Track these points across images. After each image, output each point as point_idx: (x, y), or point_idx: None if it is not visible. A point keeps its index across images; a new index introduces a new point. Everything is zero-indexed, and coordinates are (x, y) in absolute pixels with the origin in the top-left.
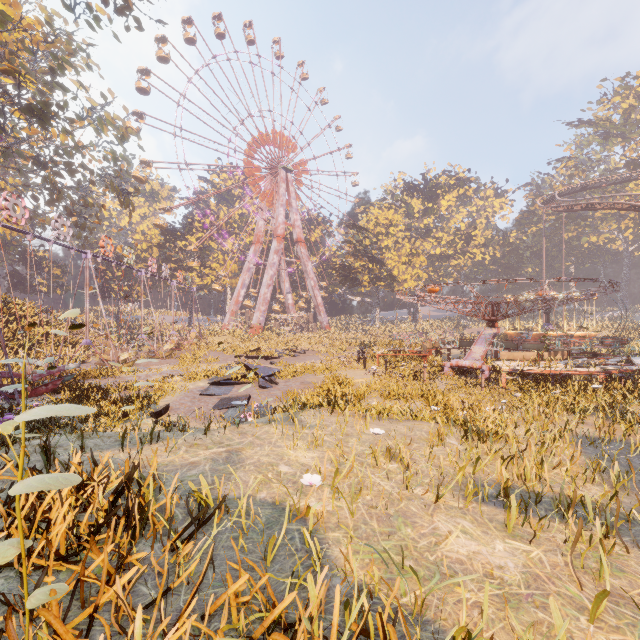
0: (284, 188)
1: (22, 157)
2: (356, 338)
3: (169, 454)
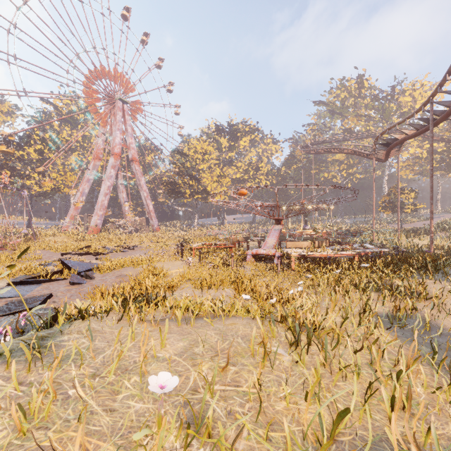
0: (121, 116)
1: None
2: (180, 237)
3: None
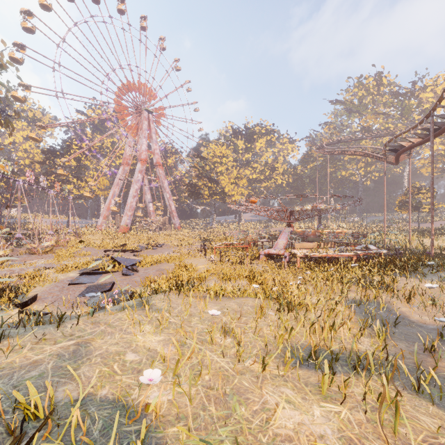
0: (146, 125)
1: None
2: (200, 235)
3: (10, 354)
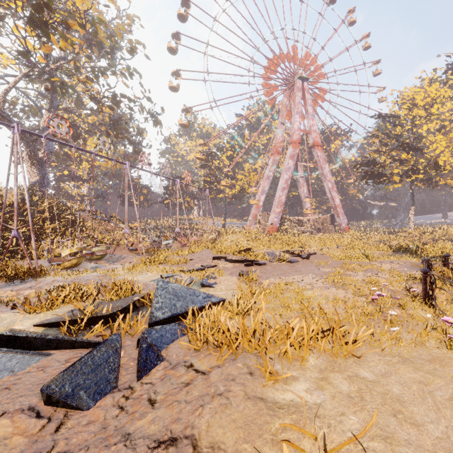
0: (300, 96)
1: (75, 92)
2: (383, 241)
3: None
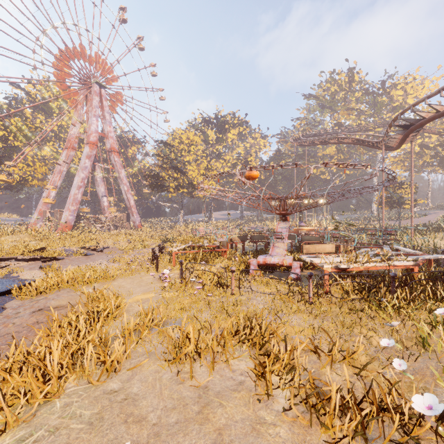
0: (97, 101)
1: None
2: (163, 234)
3: None
